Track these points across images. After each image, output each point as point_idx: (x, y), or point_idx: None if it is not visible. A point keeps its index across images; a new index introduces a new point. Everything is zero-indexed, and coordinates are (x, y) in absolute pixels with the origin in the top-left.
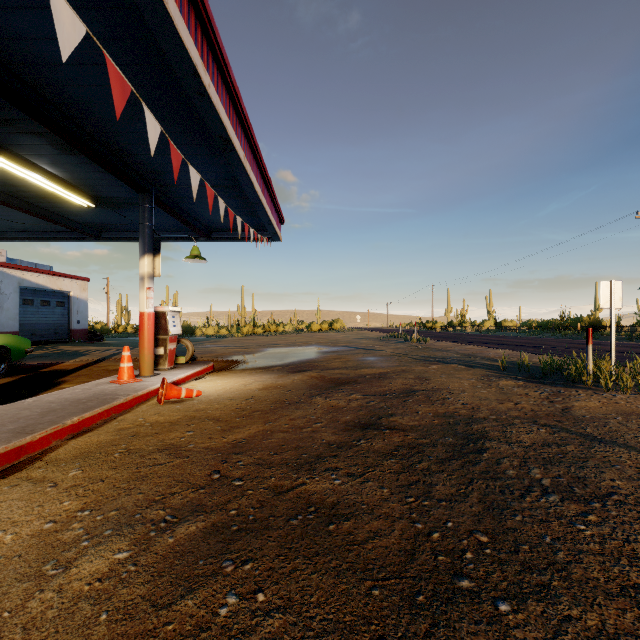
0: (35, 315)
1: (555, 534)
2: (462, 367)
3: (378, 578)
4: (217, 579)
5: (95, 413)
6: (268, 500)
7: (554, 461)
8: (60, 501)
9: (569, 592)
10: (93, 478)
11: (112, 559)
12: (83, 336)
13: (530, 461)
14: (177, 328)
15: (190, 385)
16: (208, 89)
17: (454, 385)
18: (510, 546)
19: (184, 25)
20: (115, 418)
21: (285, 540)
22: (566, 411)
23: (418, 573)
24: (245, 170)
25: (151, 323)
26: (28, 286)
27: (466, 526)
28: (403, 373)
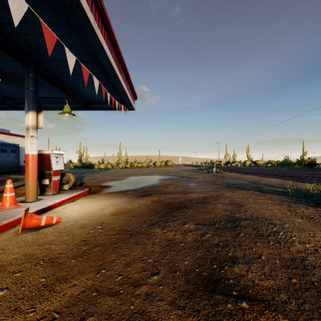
0: None
1: None
2: (258, 192)
3: None
4: None
5: None
6: None
7: None
8: None
9: None
10: None
11: None
12: None
13: None
14: (60, 165)
15: (62, 208)
16: None
17: (268, 213)
18: None
19: None
20: None
21: None
22: None
23: None
24: (96, 35)
25: (34, 162)
26: None
27: None
28: (219, 198)
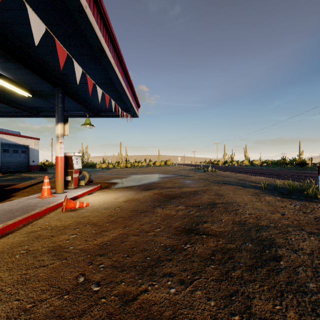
0: (10, 157)
1: None
2: (240, 187)
3: None
4: None
5: (16, 220)
6: (115, 312)
7: None
8: None
9: None
10: None
11: None
12: (36, 168)
13: None
14: (79, 165)
15: (84, 198)
16: (85, 8)
17: (239, 199)
18: None
19: None
20: (31, 222)
21: None
22: (318, 220)
23: None
24: (115, 71)
25: (62, 162)
26: (6, 142)
27: None
28: (207, 191)
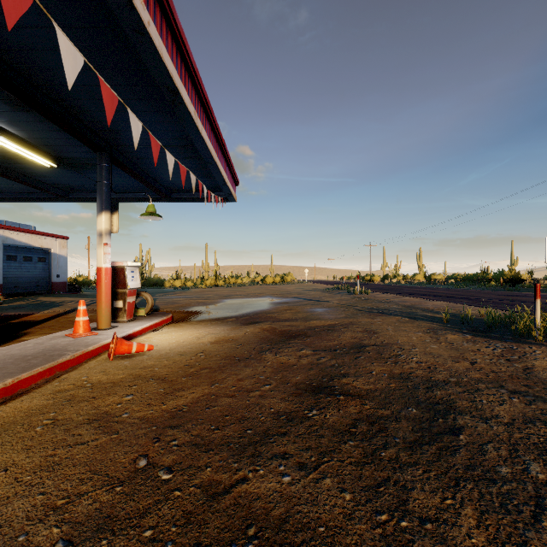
0: (18, 269)
1: None
2: (406, 319)
3: None
4: None
5: (34, 373)
6: (197, 510)
7: None
8: None
9: None
10: None
11: None
12: (63, 288)
13: (521, 449)
14: (136, 282)
15: (146, 337)
16: (147, 26)
17: (403, 339)
18: None
19: None
20: (59, 376)
21: None
22: (529, 372)
23: None
24: (196, 126)
25: (108, 278)
26: (11, 243)
27: None
28: (351, 325)
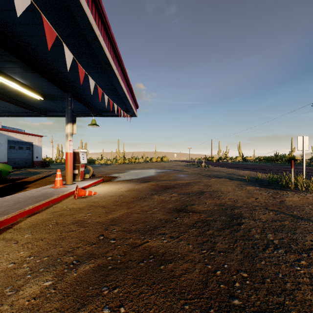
0: (15, 154)
1: (284, 272)
2: (227, 180)
3: (187, 298)
4: (98, 298)
5: (41, 203)
6: (128, 251)
7: (279, 230)
8: (18, 251)
9: (295, 308)
10: (37, 238)
11: (42, 285)
12: (39, 164)
13: (266, 230)
14: (85, 160)
15: (91, 189)
16: (98, 37)
17: (224, 189)
18: (260, 279)
19: (85, 2)
20: (52, 206)
21: (137, 274)
22: (282, 202)
23: (210, 295)
24: (118, 80)
25: (71, 158)
26: (12, 139)
27: (234, 267)
28: (198, 183)
